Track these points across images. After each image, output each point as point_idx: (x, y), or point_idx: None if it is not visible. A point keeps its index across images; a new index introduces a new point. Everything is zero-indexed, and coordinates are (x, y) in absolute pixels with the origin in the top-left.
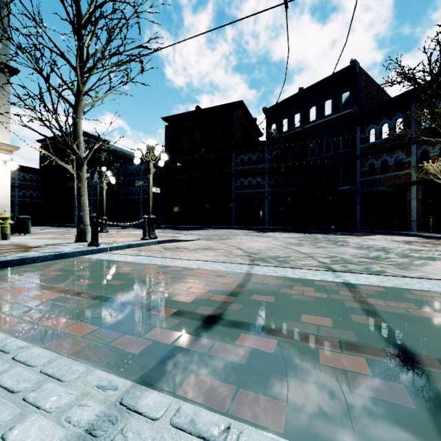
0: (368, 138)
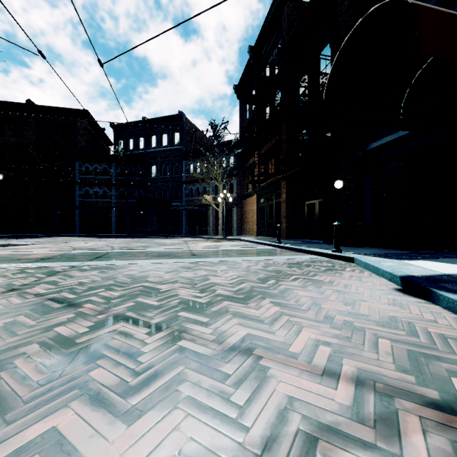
0: (190, 170)
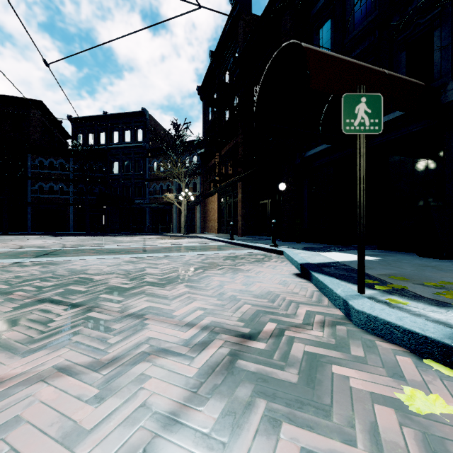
0: (154, 168)
